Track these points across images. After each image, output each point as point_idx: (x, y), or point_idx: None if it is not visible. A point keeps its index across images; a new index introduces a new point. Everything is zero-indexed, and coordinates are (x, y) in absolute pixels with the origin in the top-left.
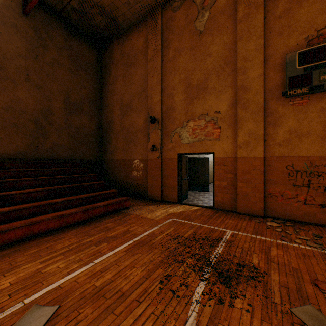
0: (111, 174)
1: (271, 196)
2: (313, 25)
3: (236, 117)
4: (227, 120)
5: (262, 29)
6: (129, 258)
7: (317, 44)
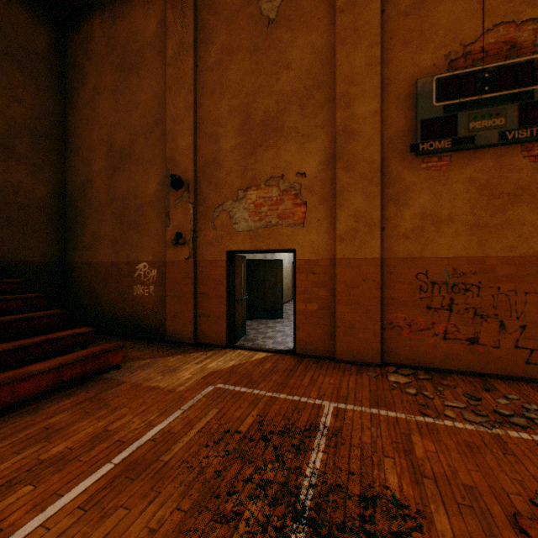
0: (87, 292)
1: (392, 328)
2: (457, 35)
3: (334, 186)
4: (318, 191)
5: (379, 30)
6: (87, 534)
7: (463, 67)
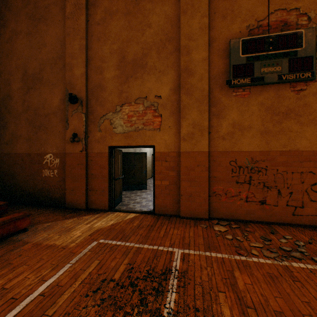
0: (7, 175)
1: (215, 195)
2: (253, 14)
3: (179, 105)
4: (169, 108)
5: (207, 6)
6: None
7: (257, 34)
